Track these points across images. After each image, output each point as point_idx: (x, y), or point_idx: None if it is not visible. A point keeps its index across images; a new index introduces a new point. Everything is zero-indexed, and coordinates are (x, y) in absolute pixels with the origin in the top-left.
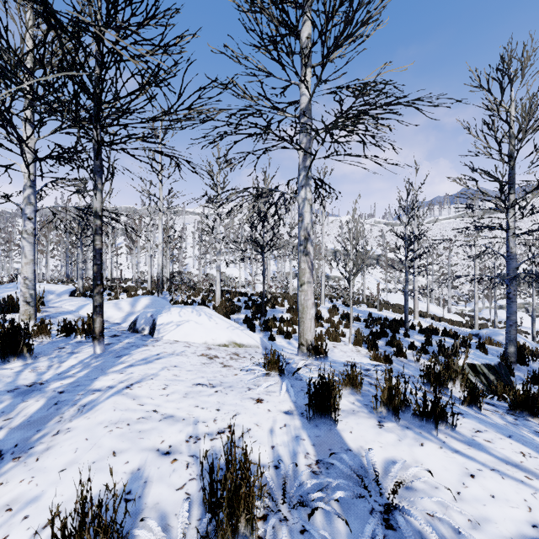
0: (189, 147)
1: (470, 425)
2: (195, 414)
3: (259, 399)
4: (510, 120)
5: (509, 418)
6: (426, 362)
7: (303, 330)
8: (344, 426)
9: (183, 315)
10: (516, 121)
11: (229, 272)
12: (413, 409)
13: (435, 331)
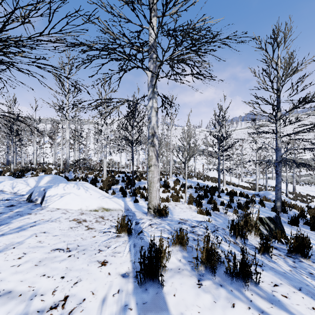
0: (65, 65)
1: (268, 278)
2: (37, 286)
3: (104, 262)
4: (278, 68)
5: (290, 261)
6: (231, 214)
7: (151, 198)
8: (170, 288)
9: (66, 189)
10: (282, 68)
11: (115, 159)
12: (226, 268)
13: (235, 193)
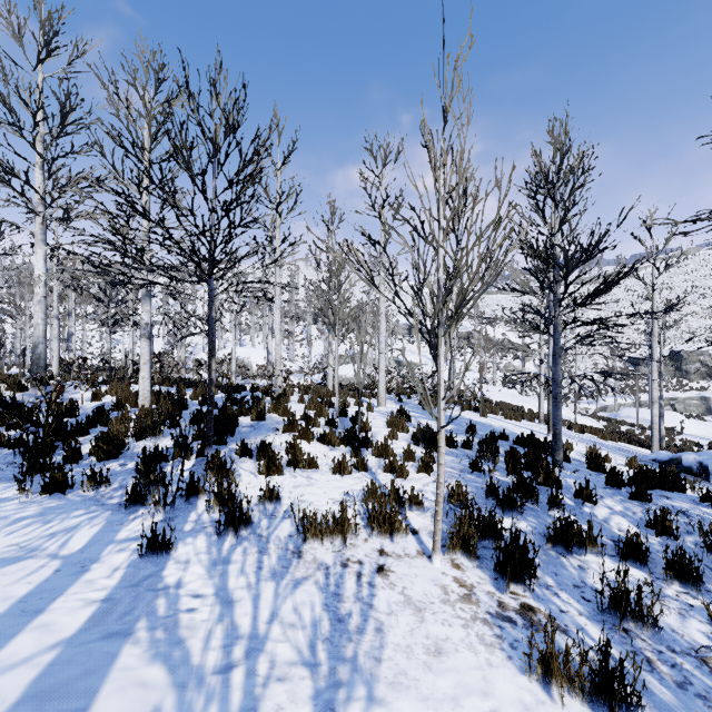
0: None
1: None
2: None
3: None
4: None
5: None
6: None
7: None
8: None
9: None
10: None
11: (244, 354)
12: None
13: (645, 477)
